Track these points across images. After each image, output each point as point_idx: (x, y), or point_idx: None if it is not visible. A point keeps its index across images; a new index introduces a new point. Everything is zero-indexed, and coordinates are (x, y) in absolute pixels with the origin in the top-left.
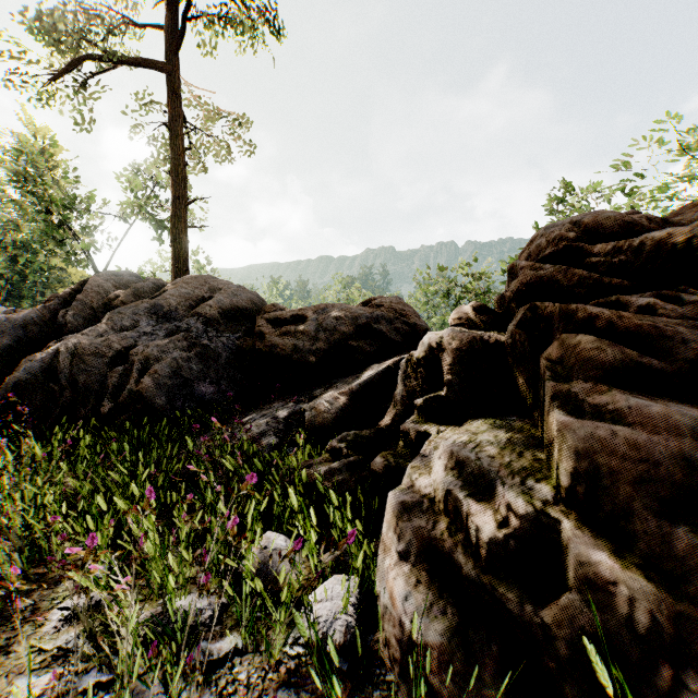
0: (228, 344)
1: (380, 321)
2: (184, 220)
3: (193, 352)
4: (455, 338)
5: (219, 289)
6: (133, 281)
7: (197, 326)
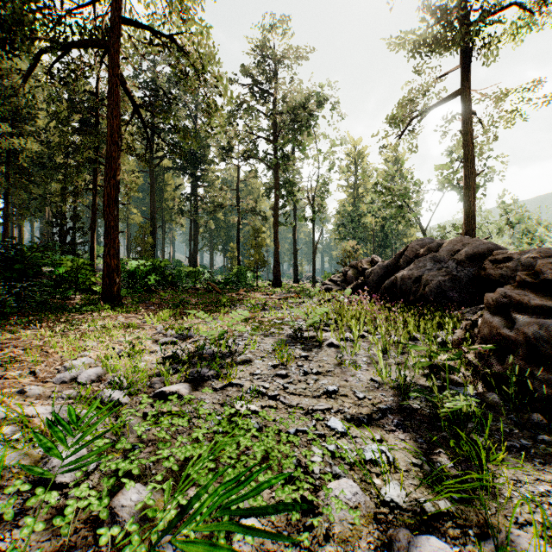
0: (468, 273)
1: None
2: (472, 189)
3: (447, 278)
4: None
5: (468, 244)
6: (429, 243)
7: (453, 265)
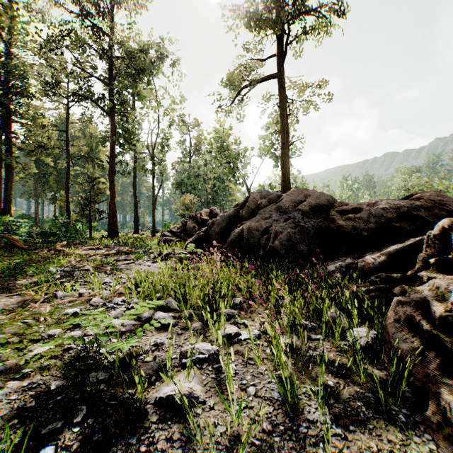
0: (314, 225)
1: (418, 209)
2: (288, 155)
3: (296, 229)
4: None
5: (309, 195)
6: (267, 194)
7: (298, 216)
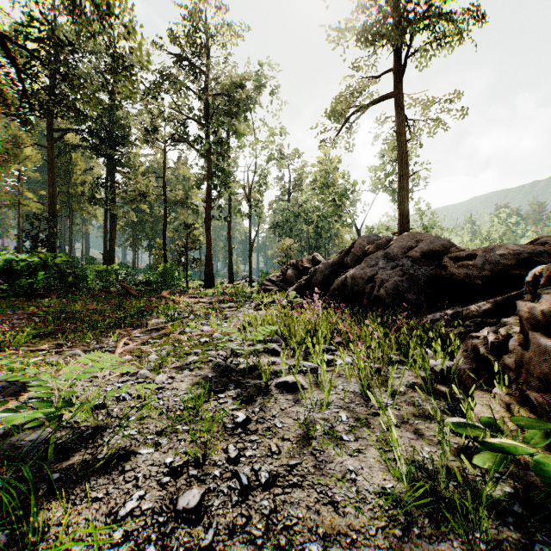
0: (425, 273)
1: (540, 255)
2: (406, 189)
3: (404, 277)
4: (547, 270)
5: (422, 240)
6: (375, 239)
7: (408, 263)
